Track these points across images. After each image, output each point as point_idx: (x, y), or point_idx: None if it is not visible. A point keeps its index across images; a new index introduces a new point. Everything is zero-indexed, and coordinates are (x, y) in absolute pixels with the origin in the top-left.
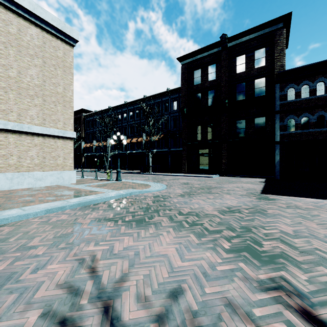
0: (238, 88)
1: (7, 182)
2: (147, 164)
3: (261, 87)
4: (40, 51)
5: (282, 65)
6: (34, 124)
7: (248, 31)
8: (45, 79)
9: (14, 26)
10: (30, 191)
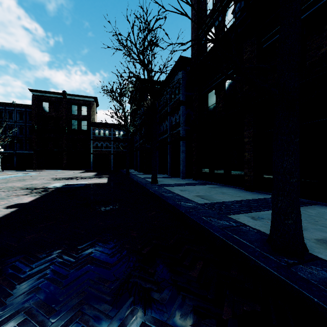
0: (73, 122)
1: None
2: None
3: (85, 125)
4: None
5: (94, 118)
6: None
7: (78, 95)
8: None
9: None
10: None
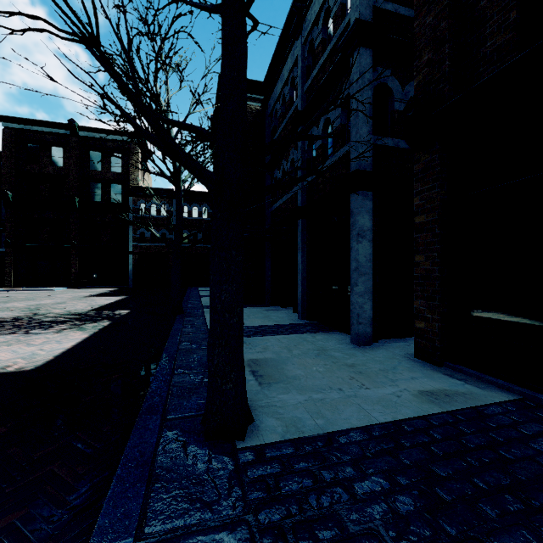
0: (93, 187)
1: None
2: None
3: (118, 193)
4: None
5: (136, 179)
6: None
7: (103, 130)
8: None
9: None
10: None
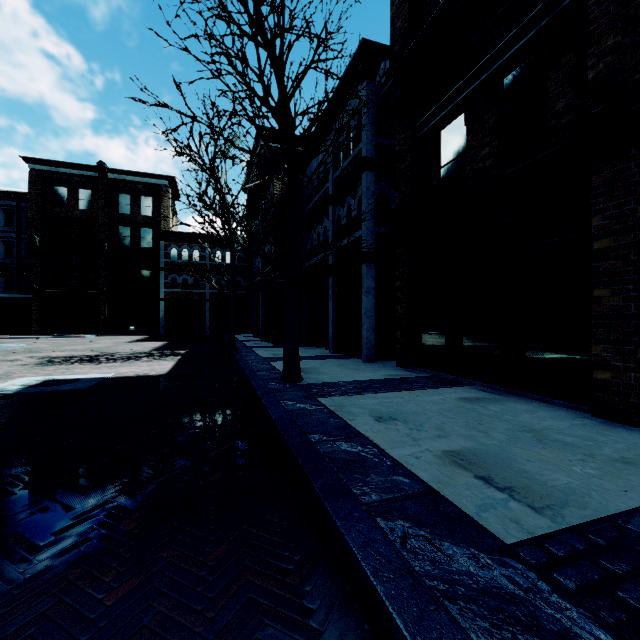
0: (122, 231)
1: None
2: None
3: (148, 238)
4: None
5: (167, 223)
6: None
7: (133, 173)
8: None
9: None
10: None
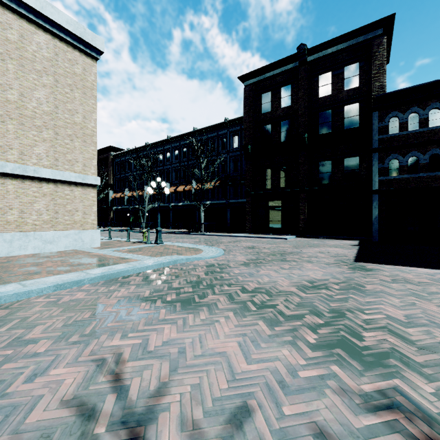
0: (322, 117)
1: (5, 245)
2: (198, 221)
3: (353, 116)
4: (51, 66)
5: (381, 85)
6: (43, 166)
7: (335, 40)
8: (57, 105)
9: (14, 31)
10: (37, 259)
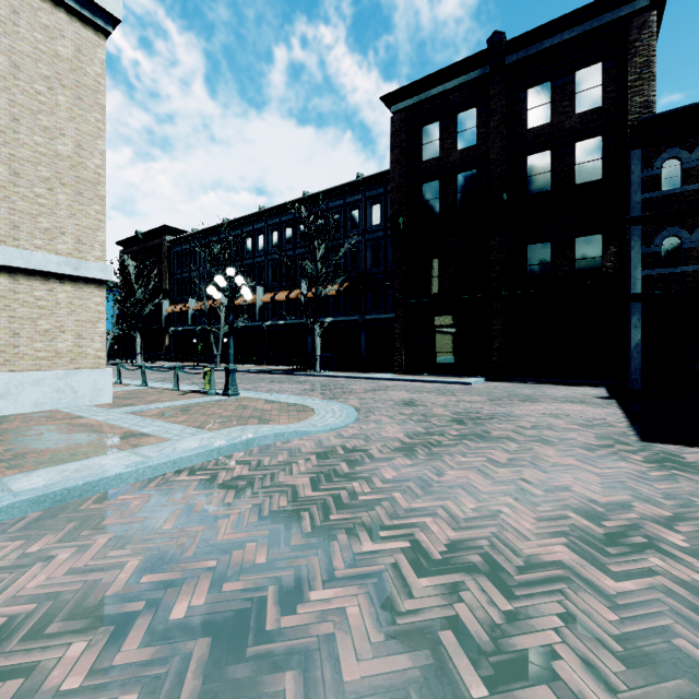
0: (533, 164)
1: None
2: (312, 352)
3: (592, 160)
4: (2, 35)
5: (646, 102)
6: None
7: (558, 23)
8: (17, 115)
9: None
10: None
